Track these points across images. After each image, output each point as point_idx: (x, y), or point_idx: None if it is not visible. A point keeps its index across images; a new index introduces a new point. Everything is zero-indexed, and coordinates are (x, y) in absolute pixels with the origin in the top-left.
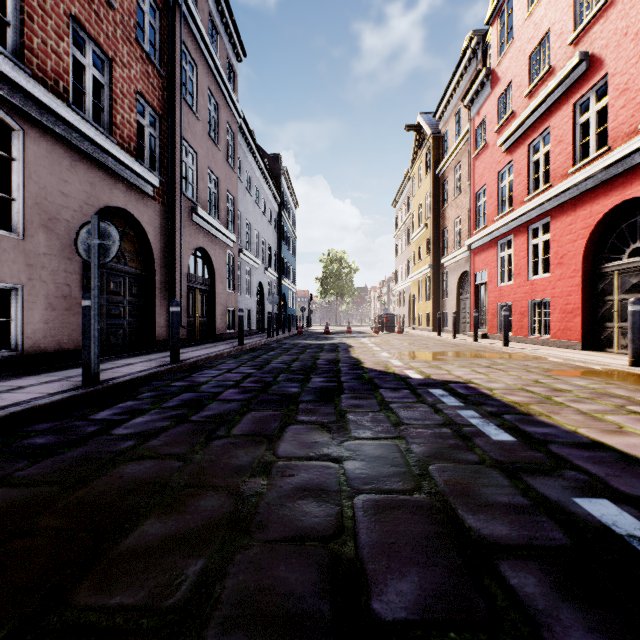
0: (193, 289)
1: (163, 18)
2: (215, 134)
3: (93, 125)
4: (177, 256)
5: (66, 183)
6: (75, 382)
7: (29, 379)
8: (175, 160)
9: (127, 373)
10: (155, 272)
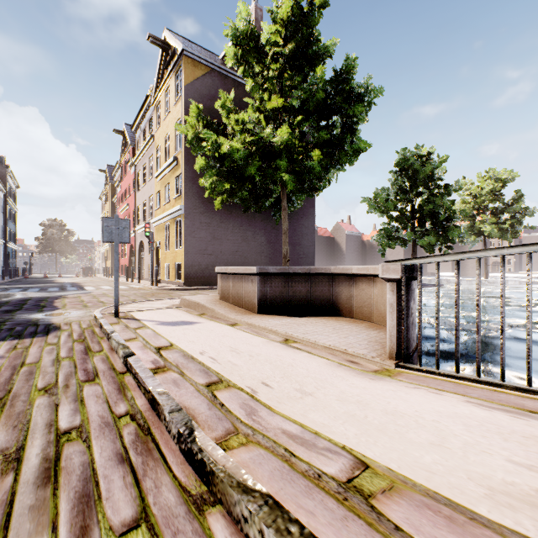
0: None
1: None
2: None
3: None
4: None
5: None
6: None
7: None
8: None
9: None
10: None
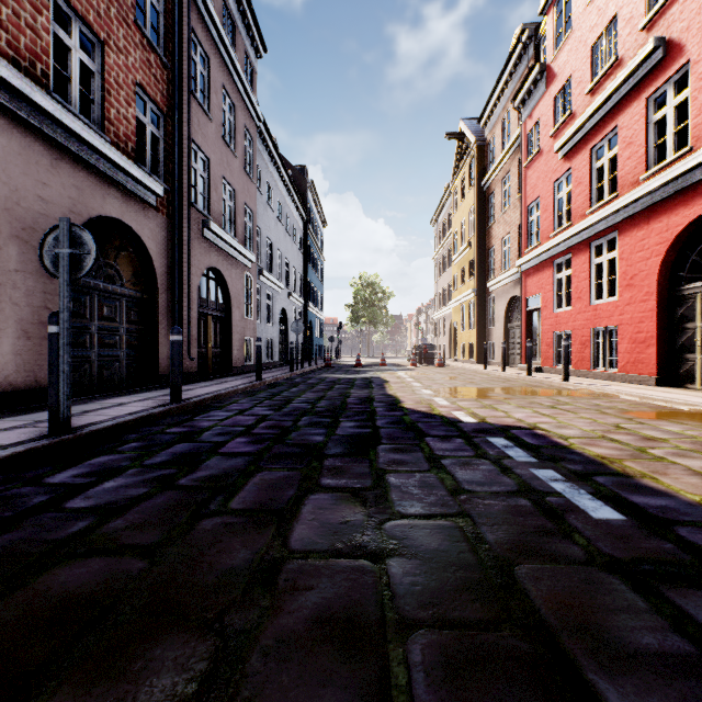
0: (205, 315)
1: None
2: (231, 138)
3: (80, 118)
4: (185, 277)
5: (45, 186)
6: (42, 429)
7: None
8: (182, 165)
9: (113, 416)
10: (158, 295)
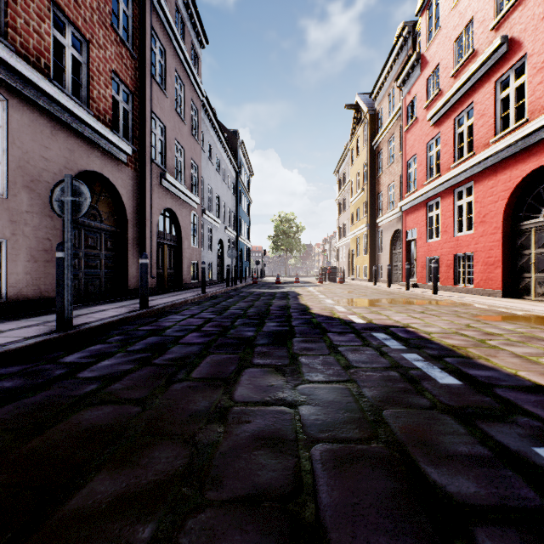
0: (162, 244)
1: (135, 7)
2: (181, 110)
3: (72, 98)
4: (148, 215)
5: (47, 149)
6: (51, 327)
7: (10, 324)
8: (146, 131)
9: (100, 318)
10: (128, 229)
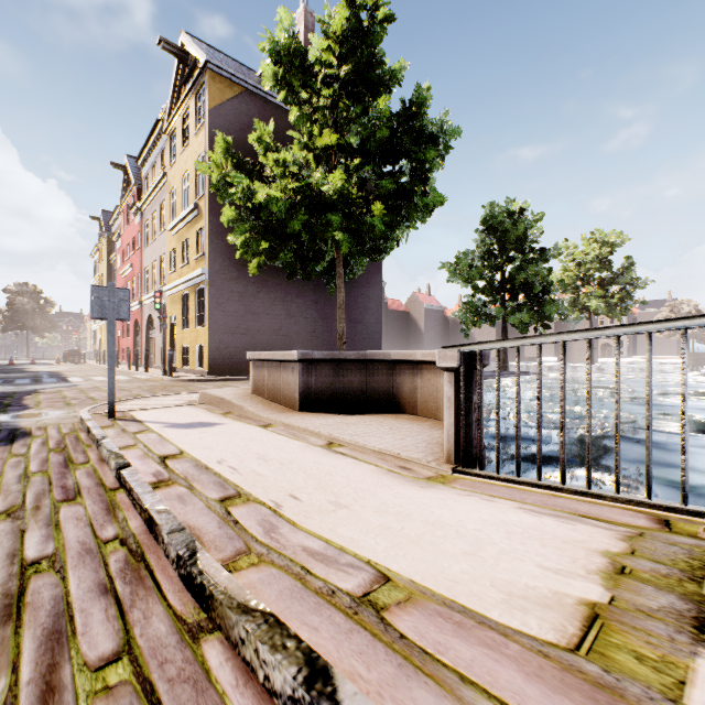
0: None
1: None
2: None
3: None
4: None
5: None
6: None
7: None
8: None
9: None
10: None
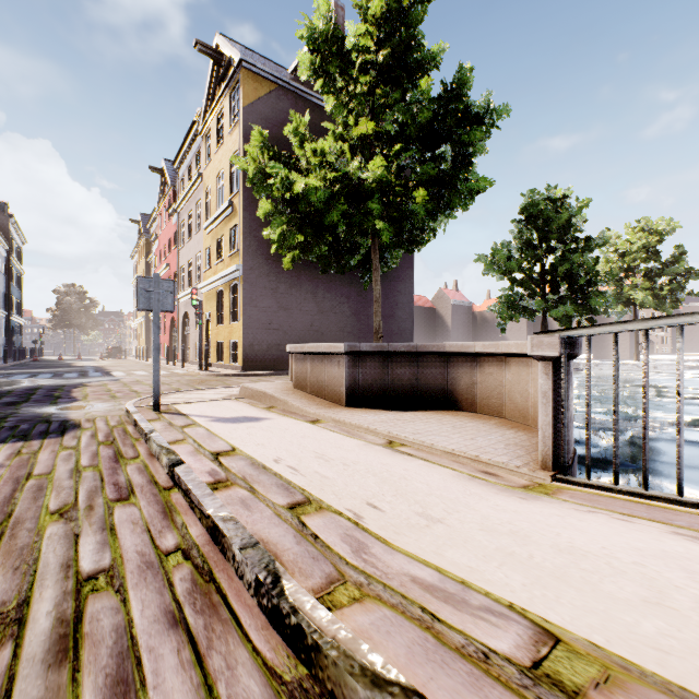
0: None
1: None
2: None
3: None
4: None
5: None
6: None
7: None
8: None
9: None
10: None
